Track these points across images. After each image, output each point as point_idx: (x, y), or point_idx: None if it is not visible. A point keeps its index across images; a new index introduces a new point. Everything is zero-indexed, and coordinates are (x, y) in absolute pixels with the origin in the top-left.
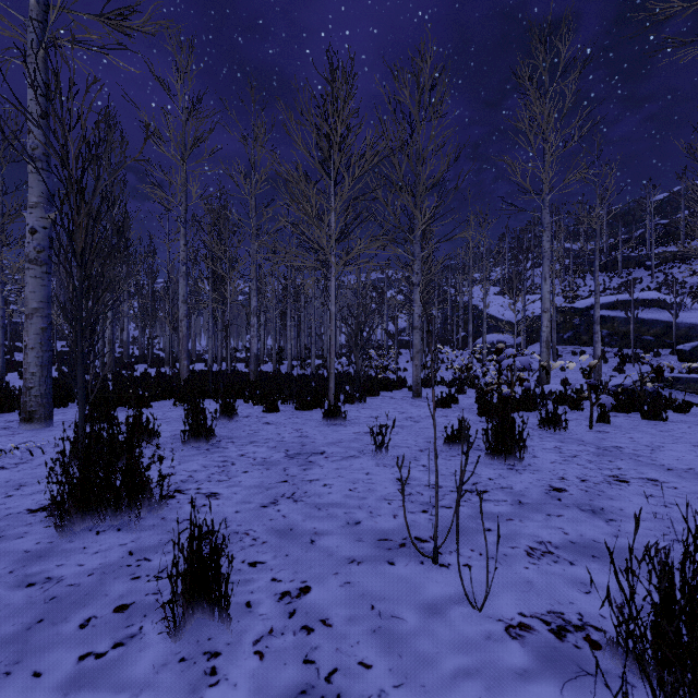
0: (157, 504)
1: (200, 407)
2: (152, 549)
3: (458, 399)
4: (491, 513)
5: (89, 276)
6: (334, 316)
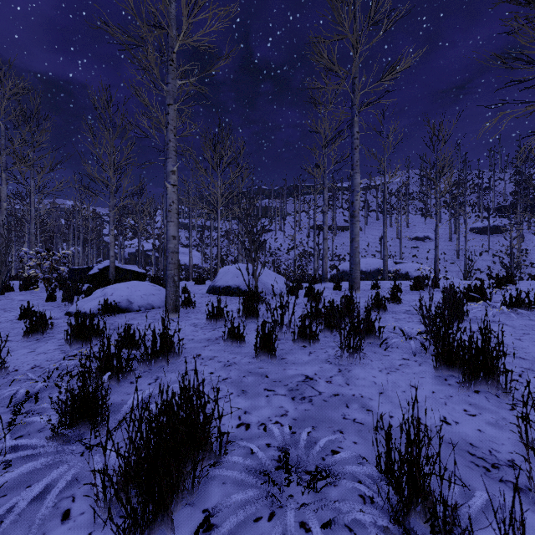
0: None
1: None
2: None
3: None
4: None
5: None
6: None
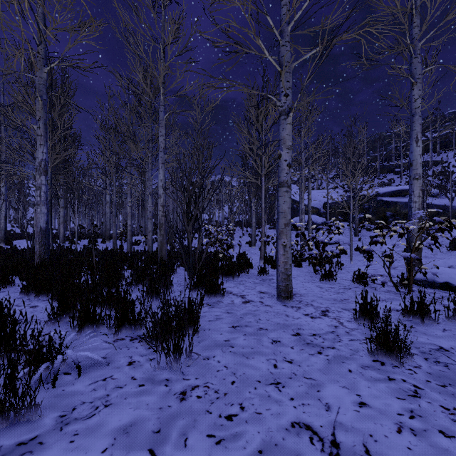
0: None
1: None
2: None
3: (378, 313)
4: None
5: None
6: None
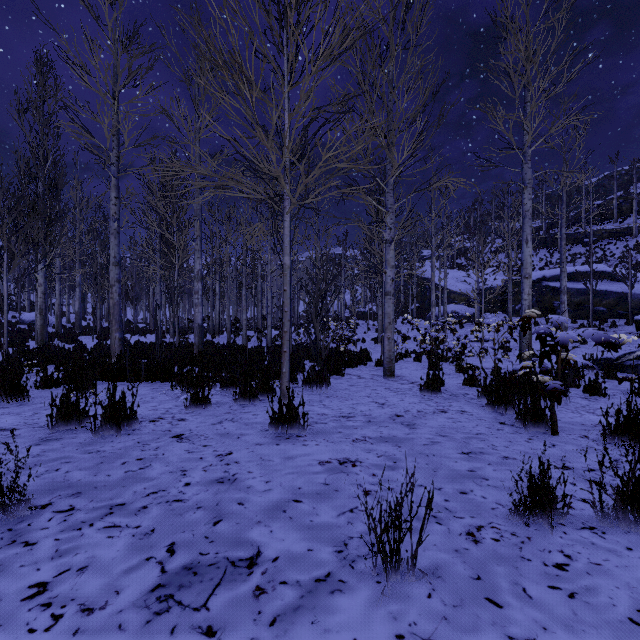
0: None
1: (77, 408)
2: None
3: (443, 381)
4: None
5: None
6: (288, 271)
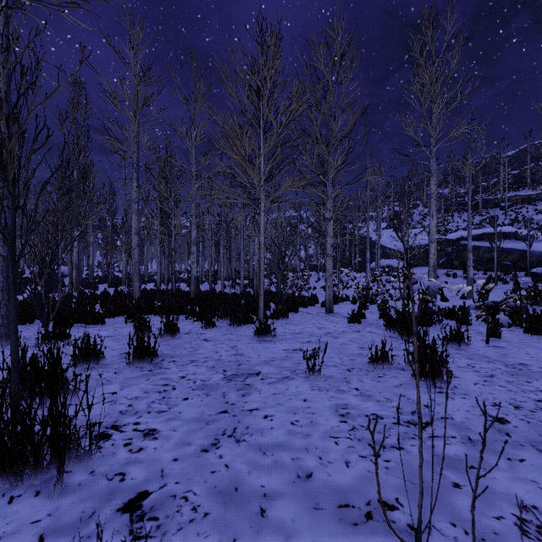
0: (86, 454)
1: (146, 325)
2: (69, 529)
3: (365, 315)
4: (447, 456)
5: (24, 205)
6: (263, 246)
